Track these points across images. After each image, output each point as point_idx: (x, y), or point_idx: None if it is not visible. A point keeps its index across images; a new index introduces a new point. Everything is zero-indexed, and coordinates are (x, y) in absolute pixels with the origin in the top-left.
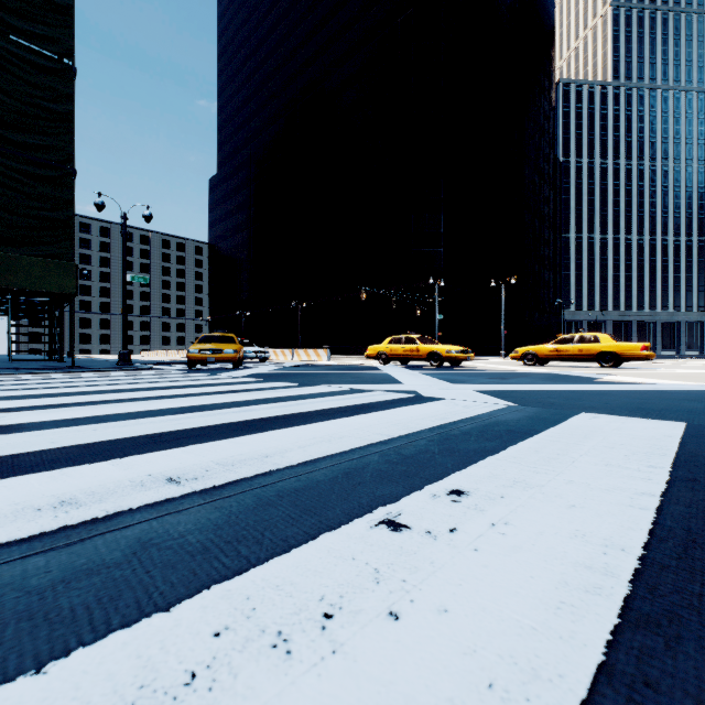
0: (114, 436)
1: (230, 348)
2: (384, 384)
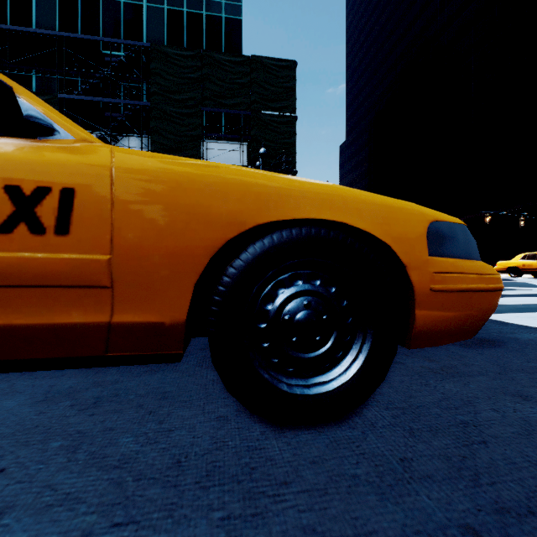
0: None
1: None
2: (533, 288)
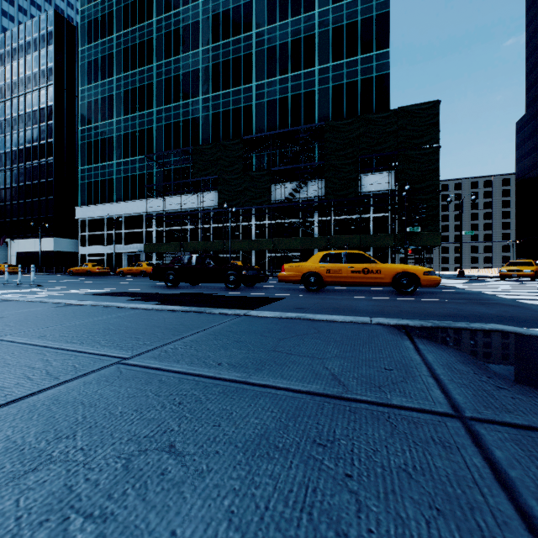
0: (489, 288)
1: (528, 269)
2: None
